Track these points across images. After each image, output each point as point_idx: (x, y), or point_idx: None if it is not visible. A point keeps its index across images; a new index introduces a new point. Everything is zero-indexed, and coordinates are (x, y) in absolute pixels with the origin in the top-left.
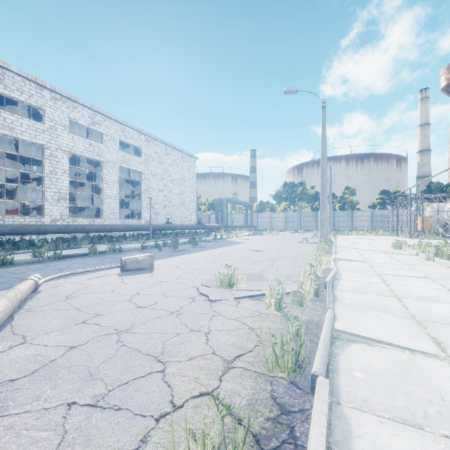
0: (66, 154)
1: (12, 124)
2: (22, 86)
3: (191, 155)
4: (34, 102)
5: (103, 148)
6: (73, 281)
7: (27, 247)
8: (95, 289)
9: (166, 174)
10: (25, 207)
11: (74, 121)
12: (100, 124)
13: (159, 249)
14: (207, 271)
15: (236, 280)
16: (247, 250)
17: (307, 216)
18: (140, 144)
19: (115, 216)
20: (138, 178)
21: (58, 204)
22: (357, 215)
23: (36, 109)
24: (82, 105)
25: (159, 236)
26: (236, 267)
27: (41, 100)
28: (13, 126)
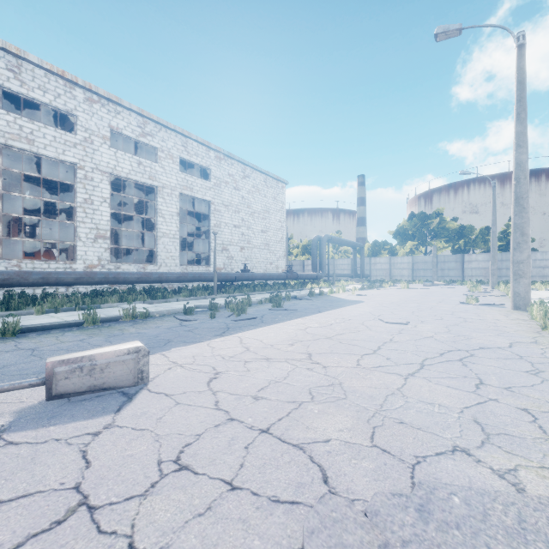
0: (106, 176)
1: (31, 135)
2: (45, 82)
3: (278, 178)
4: (61, 105)
5: (156, 169)
6: None
7: (16, 306)
8: None
9: (244, 204)
10: None
11: (118, 131)
12: (154, 135)
13: (210, 316)
14: (288, 411)
15: None
16: (376, 321)
17: (447, 261)
18: (209, 163)
19: (174, 262)
20: (207, 211)
21: (95, 245)
22: (533, 258)
23: (73, 120)
24: (128, 109)
25: (229, 290)
26: (377, 393)
27: (71, 102)
28: (33, 137)
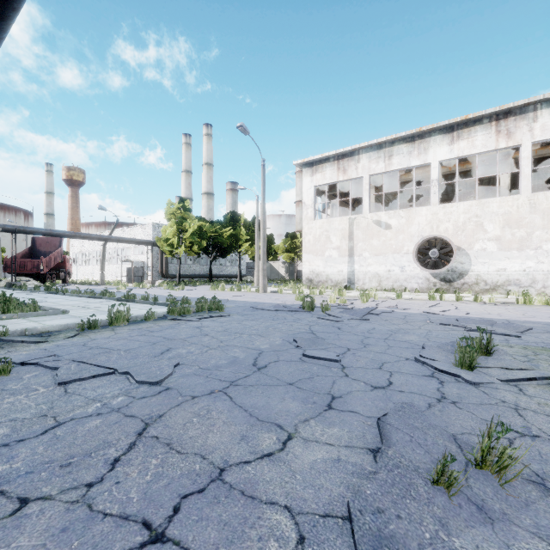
0: None
1: None
2: None
3: None
4: None
5: None
6: None
7: None
8: None
9: None
10: None
11: None
12: None
13: None
14: None
15: None
16: None
17: None
18: None
19: None
20: None
21: None
22: None
23: None
24: None
25: None
26: None
27: None
28: None
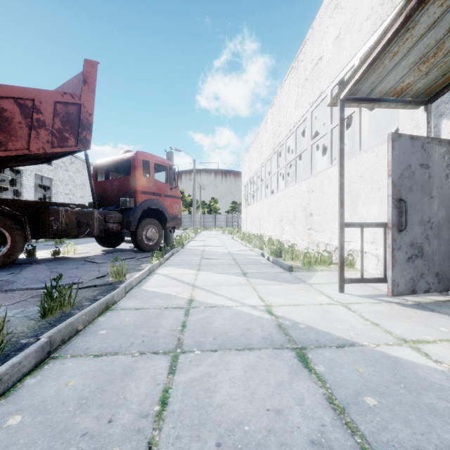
0: None
1: None
2: None
3: (91, 163)
4: None
5: None
6: None
7: None
8: None
9: (71, 180)
10: None
11: None
12: None
13: None
14: None
15: None
16: None
17: (186, 218)
18: None
19: None
20: (47, 183)
21: None
22: (218, 217)
23: None
24: None
25: None
26: None
27: None
28: None
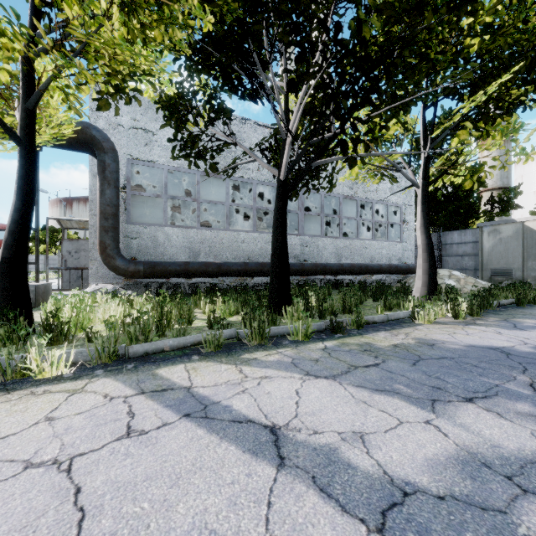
0: None
1: None
2: None
3: None
4: None
5: None
6: None
7: None
8: None
9: None
10: None
11: None
12: None
13: None
14: None
15: None
16: None
17: None
18: None
19: None
20: None
21: None
22: None
23: None
24: None
25: None
26: None
27: None
28: None
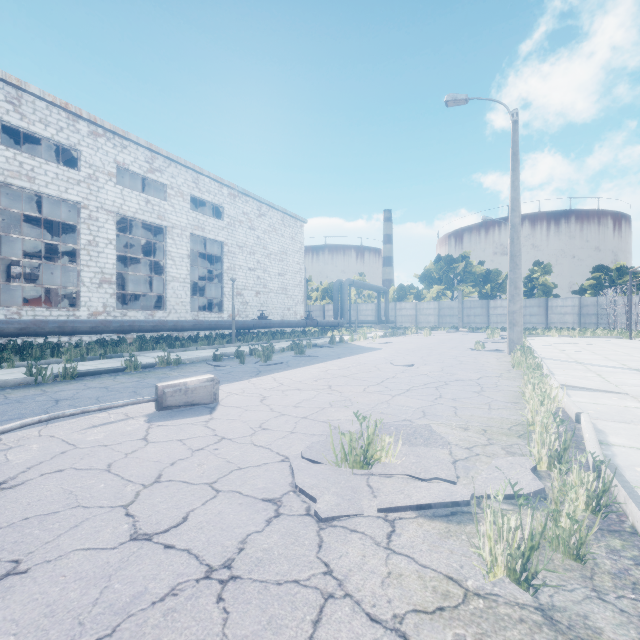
0: (112, 216)
1: (32, 172)
2: (46, 115)
3: (297, 216)
4: (64, 139)
5: (166, 207)
6: (53, 433)
7: (39, 355)
8: (79, 459)
9: (259, 244)
10: (71, 296)
11: (124, 167)
12: (163, 171)
13: (240, 362)
14: (317, 411)
15: (380, 450)
16: (387, 364)
17: (473, 307)
18: (222, 201)
19: (184, 308)
20: (219, 252)
21: (100, 291)
22: (555, 305)
23: (71, 152)
24: (135, 143)
25: (247, 338)
26: (372, 403)
27: (74, 136)
28: (34, 174)
